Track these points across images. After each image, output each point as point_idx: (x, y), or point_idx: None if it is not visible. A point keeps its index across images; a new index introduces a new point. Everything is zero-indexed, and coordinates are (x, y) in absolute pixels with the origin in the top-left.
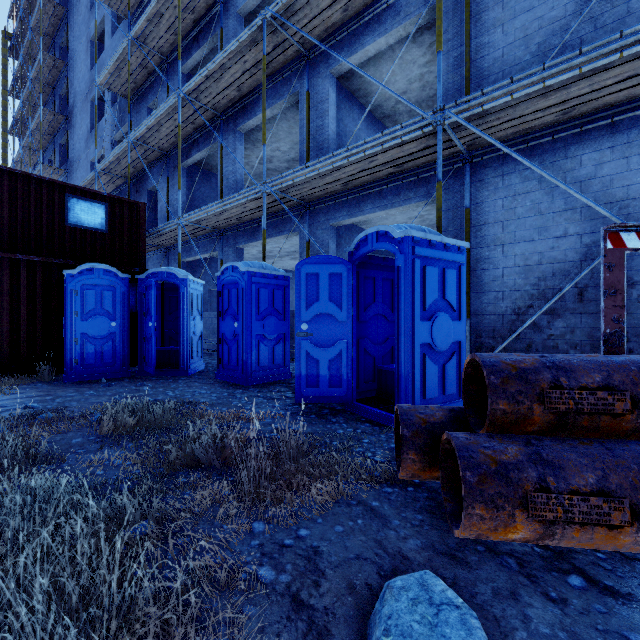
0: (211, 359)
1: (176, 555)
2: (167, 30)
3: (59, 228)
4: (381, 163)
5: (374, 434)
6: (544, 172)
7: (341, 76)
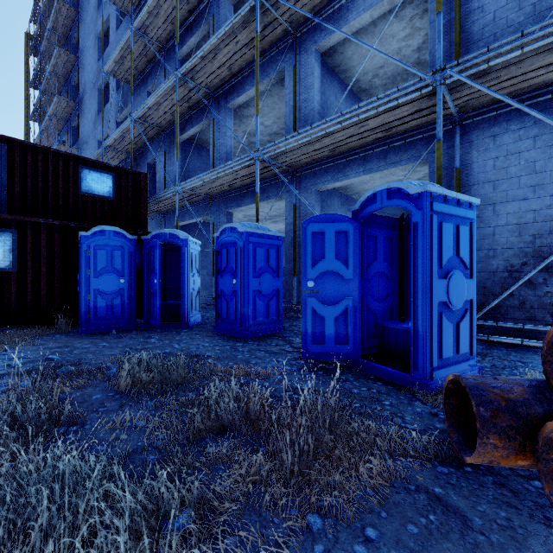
0: (205, 312)
1: None
2: (165, 21)
3: (73, 196)
4: (370, 128)
5: (392, 395)
6: None
7: (324, 53)
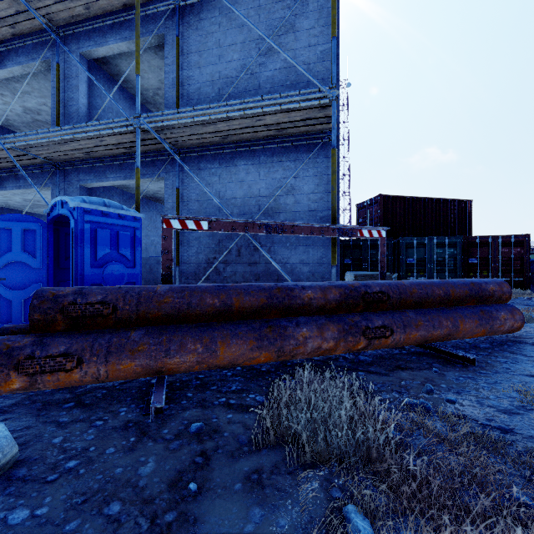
0: None
1: None
2: None
3: None
4: (112, 143)
5: None
6: (193, 174)
7: (97, 59)
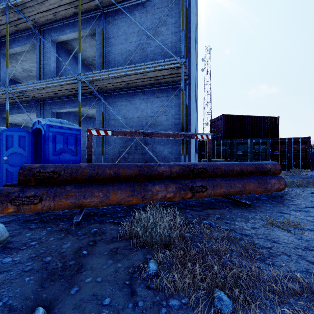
0: None
1: None
2: None
3: None
4: (67, 89)
5: None
6: (108, 105)
7: (61, 42)
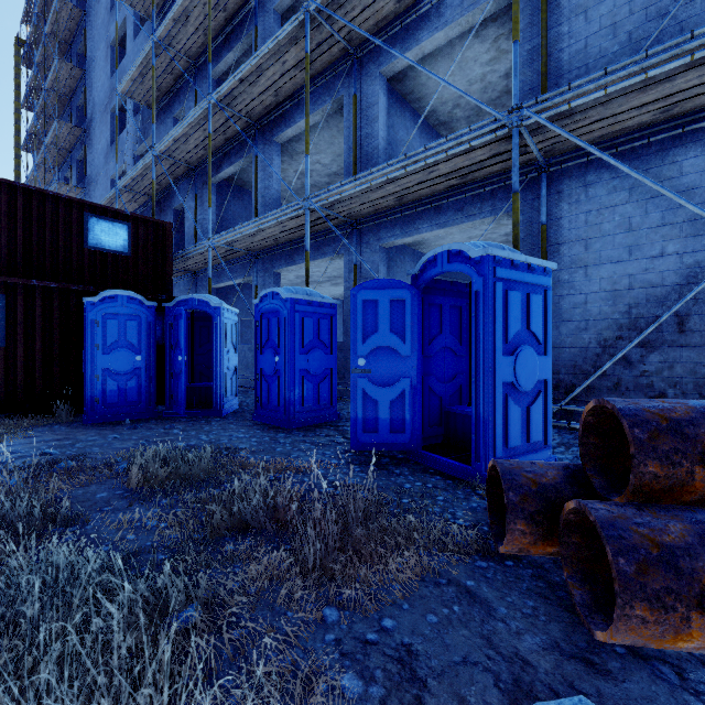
0: (245, 397)
1: (233, 654)
2: (195, 30)
3: (77, 251)
4: (442, 174)
5: (448, 490)
6: (647, 179)
7: (392, 77)
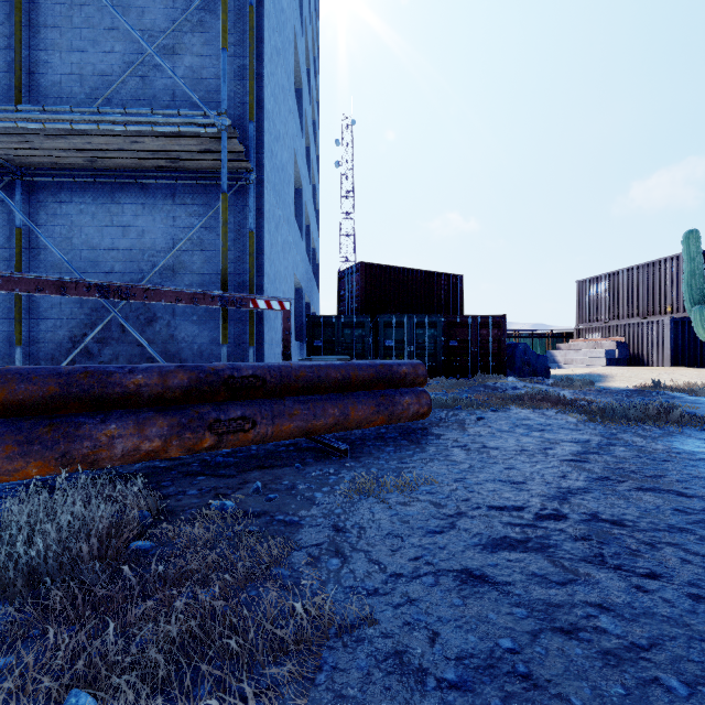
0: None
1: None
2: None
3: None
4: None
5: None
6: (14, 207)
7: None
